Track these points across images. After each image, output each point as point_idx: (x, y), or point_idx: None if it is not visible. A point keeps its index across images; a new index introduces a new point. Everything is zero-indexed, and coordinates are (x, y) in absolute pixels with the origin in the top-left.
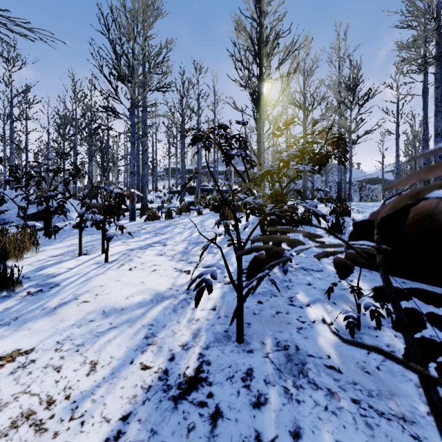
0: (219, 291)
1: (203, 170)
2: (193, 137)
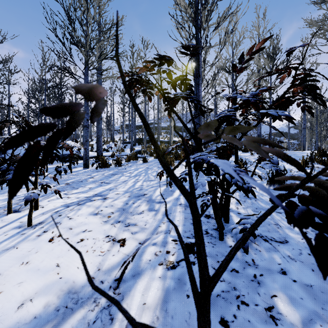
0: (159, 285)
1: (150, 126)
2: (129, 79)
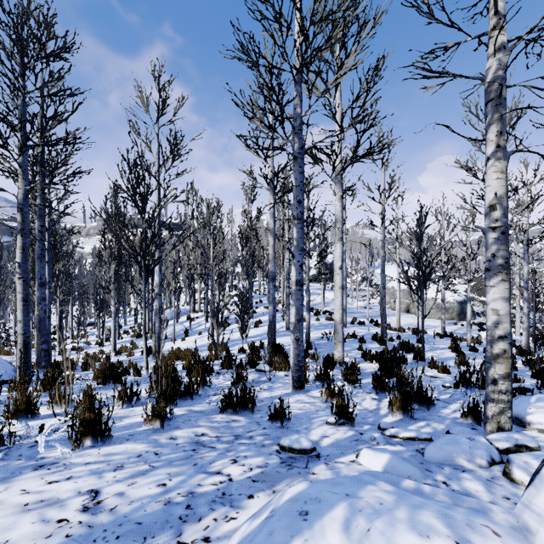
0: None
1: None
2: None
